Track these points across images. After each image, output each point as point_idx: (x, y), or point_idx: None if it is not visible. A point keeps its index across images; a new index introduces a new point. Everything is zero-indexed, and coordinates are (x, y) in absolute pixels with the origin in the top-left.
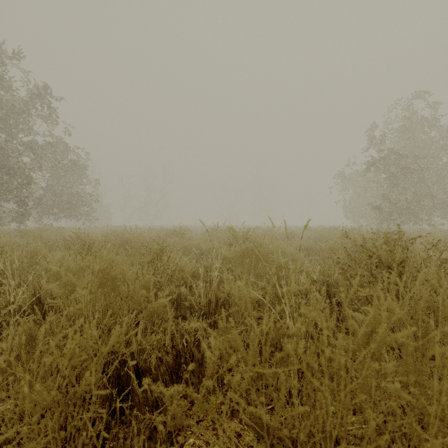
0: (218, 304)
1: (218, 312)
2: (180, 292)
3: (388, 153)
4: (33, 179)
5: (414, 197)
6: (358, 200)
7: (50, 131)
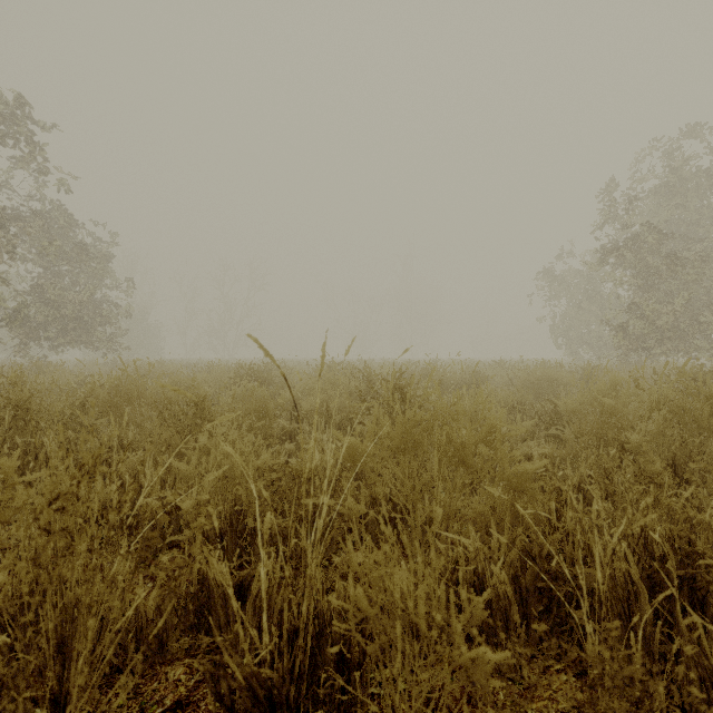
0: (323, 636)
1: (323, 665)
2: (207, 573)
3: (641, 231)
4: (0, 274)
5: (685, 309)
6: (578, 316)
7: (38, 191)
